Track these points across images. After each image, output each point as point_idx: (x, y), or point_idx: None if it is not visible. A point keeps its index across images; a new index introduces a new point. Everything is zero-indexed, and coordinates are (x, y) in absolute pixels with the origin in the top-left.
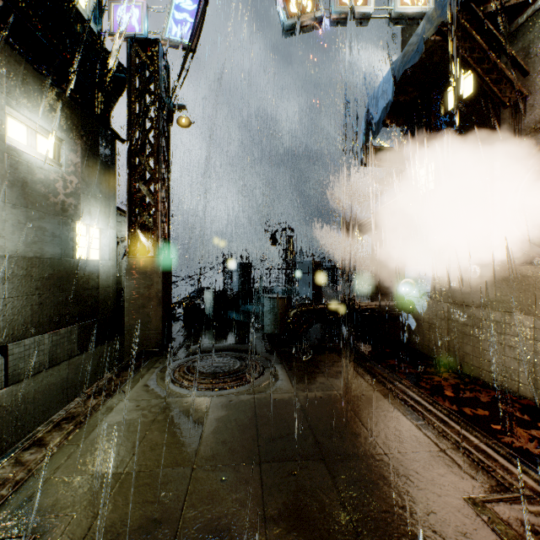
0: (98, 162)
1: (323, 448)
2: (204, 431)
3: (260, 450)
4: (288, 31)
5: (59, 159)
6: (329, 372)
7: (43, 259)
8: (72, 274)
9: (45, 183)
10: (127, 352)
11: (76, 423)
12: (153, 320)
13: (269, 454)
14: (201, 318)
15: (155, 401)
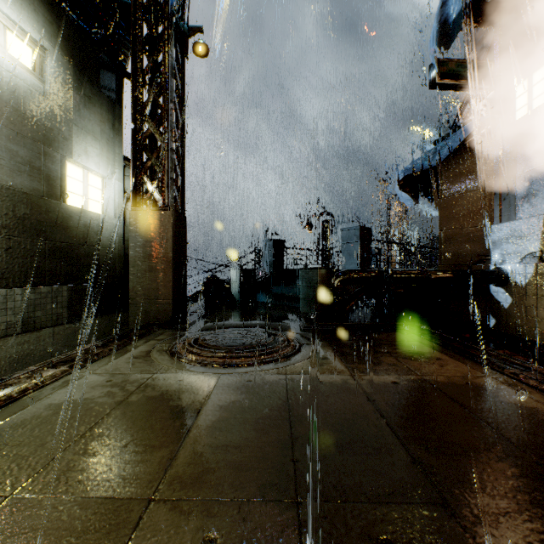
0: (98, 94)
1: (435, 477)
2: (195, 424)
3: (297, 471)
4: None
5: (41, 73)
6: (398, 352)
7: (14, 191)
8: (59, 221)
9: (18, 94)
10: (132, 325)
11: None
12: (161, 286)
13: (317, 481)
14: (224, 296)
15: (137, 376)
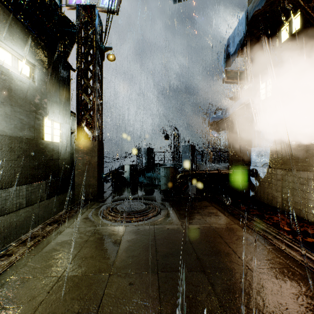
0: (58, 82)
1: (203, 263)
2: (119, 248)
3: (158, 263)
4: None
5: (33, 77)
6: (203, 212)
7: (22, 138)
8: (41, 149)
9: (24, 91)
10: (76, 199)
11: (35, 241)
12: (91, 179)
13: (164, 266)
14: (122, 180)
15: (89, 228)
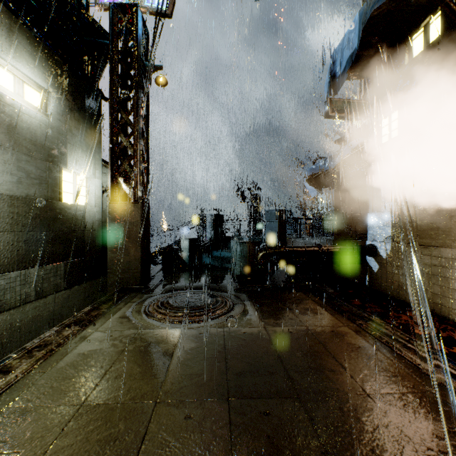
0: (84, 117)
1: (297, 385)
2: (172, 363)
3: (228, 385)
4: None
5: (46, 109)
6: (297, 309)
7: (29, 199)
8: (58, 216)
9: (32, 129)
10: (110, 288)
11: (46, 350)
12: (132, 260)
13: (238, 389)
14: (177, 261)
15: (127, 332)
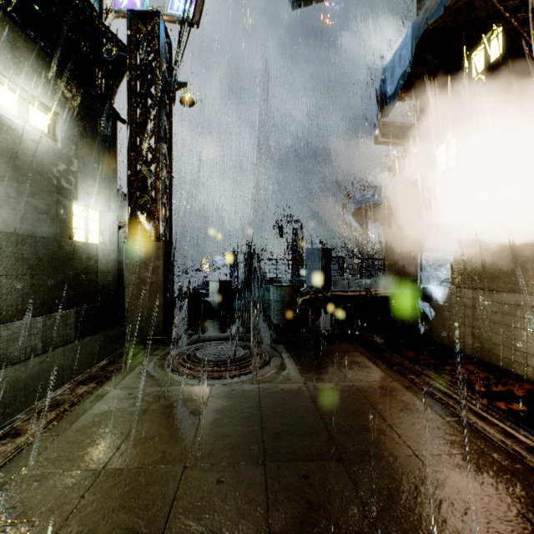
0: (97, 141)
1: (340, 446)
2: (201, 423)
3: (264, 447)
4: (296, 2)
5: (54, 134)
6: (341, 362)
7: (35, 238)
8: (68, 256)
9: (38, 157)
10: (127, 339)
11: (59, 411)
12: (153, 306)
13: (275, 451)
14: (205, 307)
15: (150, 389)
